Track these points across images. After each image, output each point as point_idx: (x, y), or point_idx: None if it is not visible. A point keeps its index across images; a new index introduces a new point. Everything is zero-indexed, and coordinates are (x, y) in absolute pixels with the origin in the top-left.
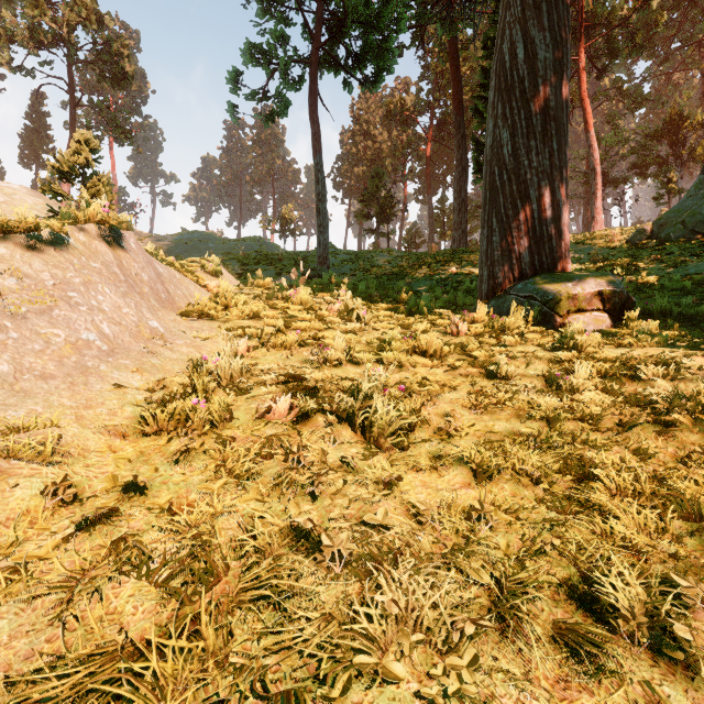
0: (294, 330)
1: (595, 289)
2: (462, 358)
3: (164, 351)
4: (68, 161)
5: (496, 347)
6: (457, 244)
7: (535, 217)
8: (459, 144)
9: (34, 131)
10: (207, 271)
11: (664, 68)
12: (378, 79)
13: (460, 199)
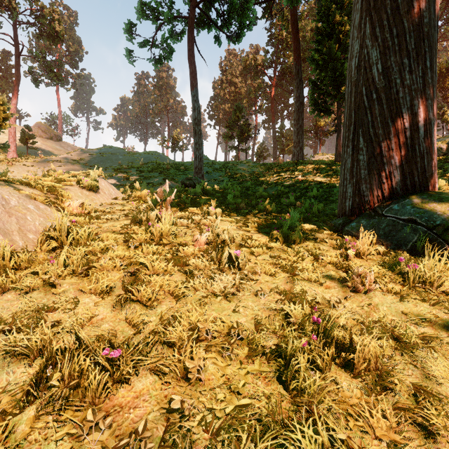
0: (134, 301)
1: None
2: (410, 368)
3: None
4: None
5: (446, 331)
6: (296, 157)
7: (407, 135)
8: (297, 86)
9: (3, 77)
10: (82, 186)
11: None
12: (240, 34)
13: (298, 125)
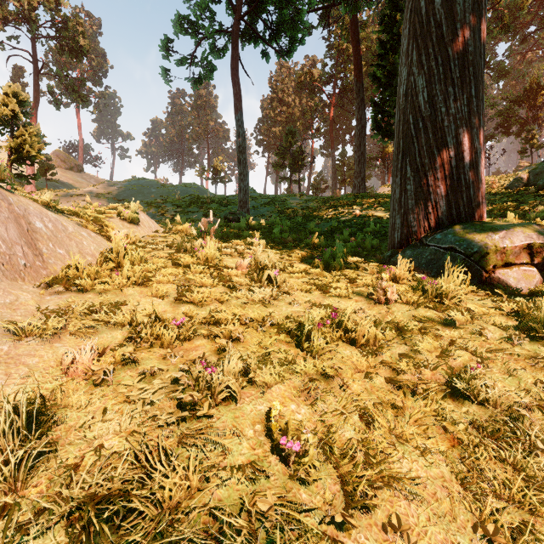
0: (188, 302)
1: (525, 242)
2: (402, 346)
3: None
4: None
5: (441, 325)
6: (357, 190)
7: (452, 165)
8: (359, 106)
9: None
10: (123, 218)
11: (520, 48)
12: (292, 49)
13: (359, 152)
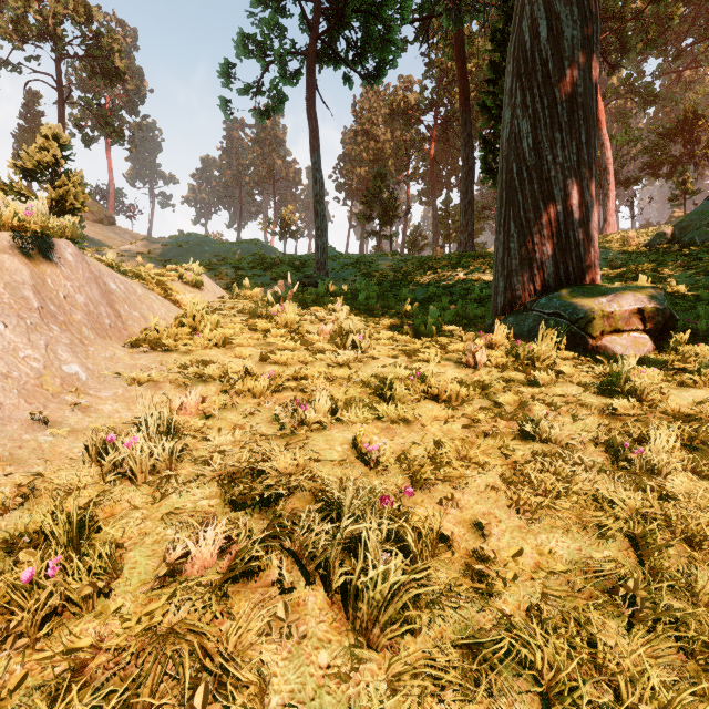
0: (272, 363)
1: (635, 306)
2: (484, 402)
3: (71, 414)
4: (33, 157)
5: (526, 385)
6: (463, 248)
7: (560, 220)
8: (465, 143)
9: (28, 131)
10: (185, 281)
11: (675, 66)
12: (381, 73)
13: (466, 200)
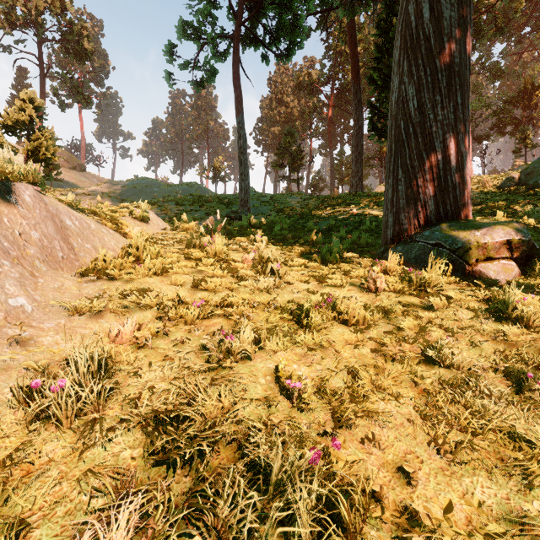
0: (202, 290)
1: (504, 238)
2: (387, 325)
3: (9, 349)
4: (13, 116)
5: (422, 309)
6: (354, 189)
7: (440, 167)
8: (356, 107)
9: (19, 99)
10: (134, 216)
11: (516, 49)
12: (291, 53)
13: (357, 152)
